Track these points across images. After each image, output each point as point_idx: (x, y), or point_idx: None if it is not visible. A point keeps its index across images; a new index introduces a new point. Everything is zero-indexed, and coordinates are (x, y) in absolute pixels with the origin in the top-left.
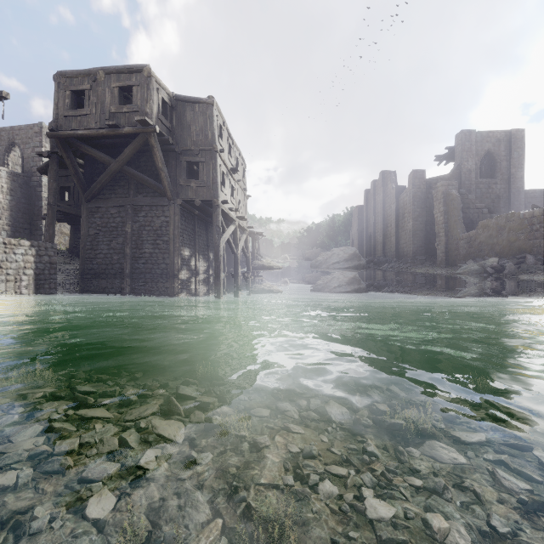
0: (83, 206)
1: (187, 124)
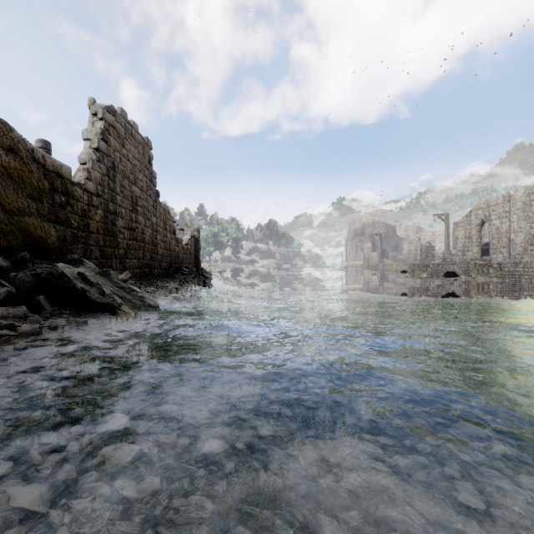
0: None
1: None
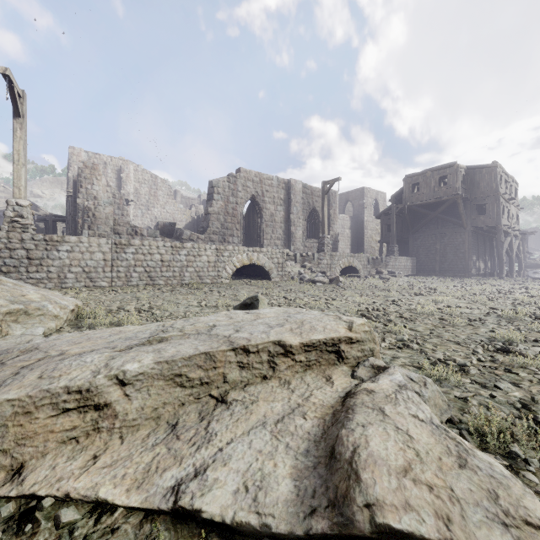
0: (410, 236)
1: (476, 182)
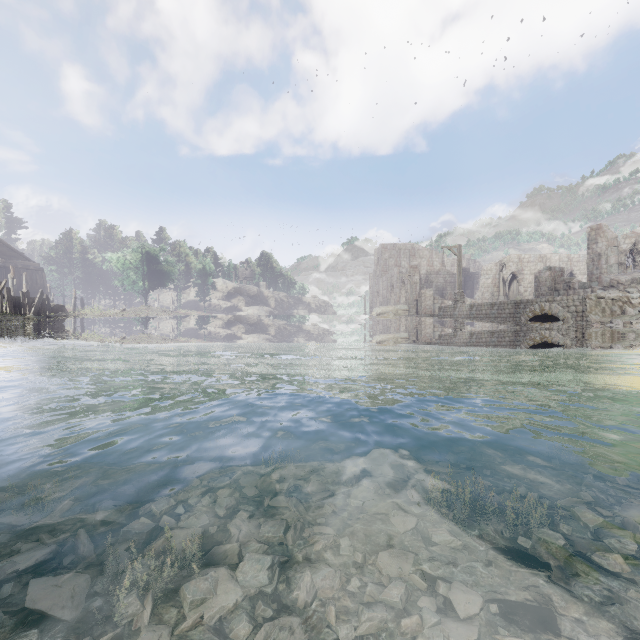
0: None
1: None
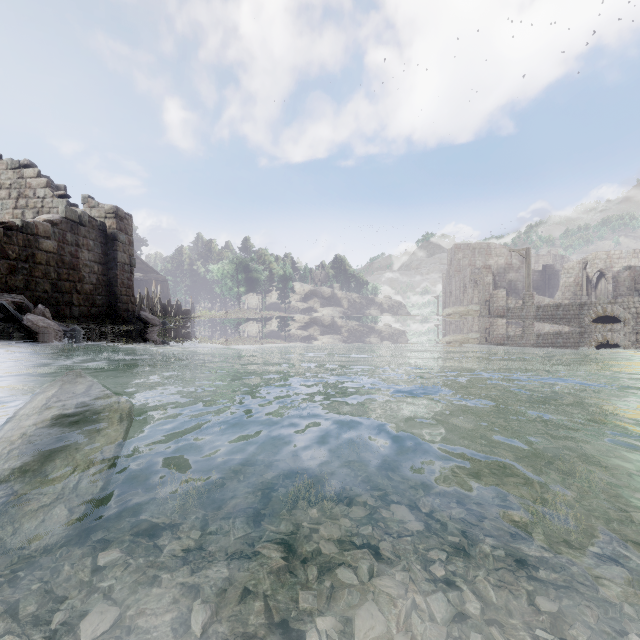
0: None
1: None
